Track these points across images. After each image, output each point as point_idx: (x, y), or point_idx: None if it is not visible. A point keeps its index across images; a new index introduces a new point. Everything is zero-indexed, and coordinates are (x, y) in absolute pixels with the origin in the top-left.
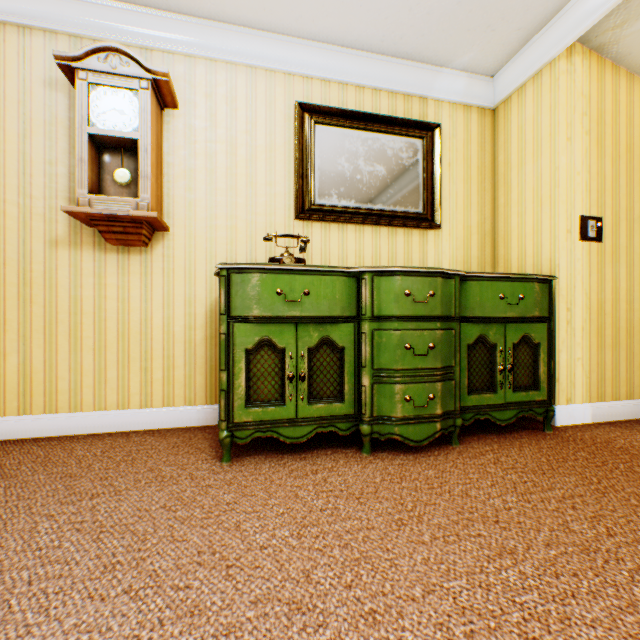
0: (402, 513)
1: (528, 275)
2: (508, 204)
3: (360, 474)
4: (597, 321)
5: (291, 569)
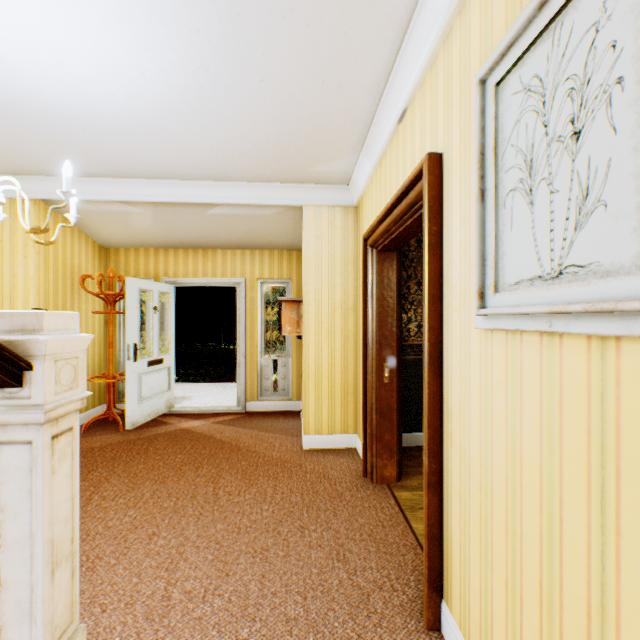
0: None
1: None
2: None
3: None
4: None
5: None
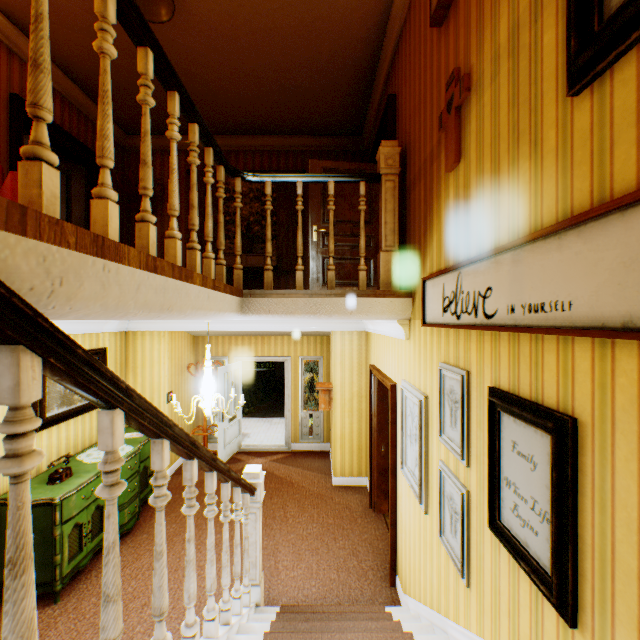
0: None
1: None
2: (137, 384)
3: (126, 554)
4: None
5: (151, 582)
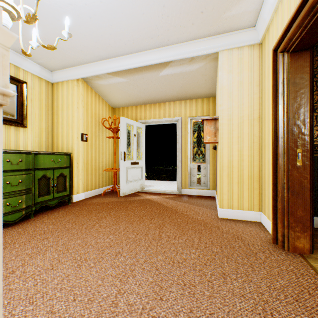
0: (7, 244)
1: (63, 153)
2: (58, 123)
3: None
4: (87, 166)
5: None
